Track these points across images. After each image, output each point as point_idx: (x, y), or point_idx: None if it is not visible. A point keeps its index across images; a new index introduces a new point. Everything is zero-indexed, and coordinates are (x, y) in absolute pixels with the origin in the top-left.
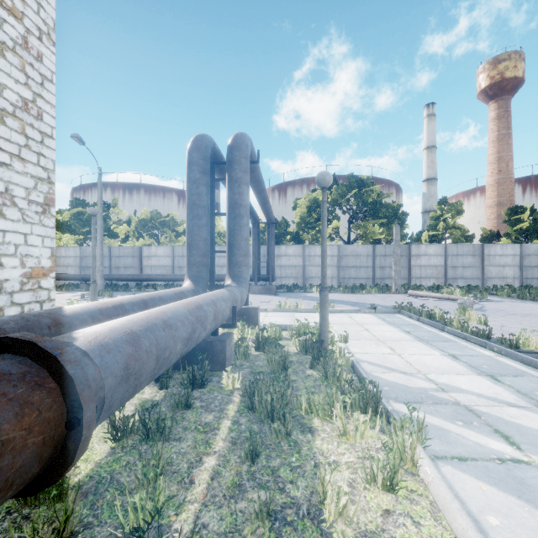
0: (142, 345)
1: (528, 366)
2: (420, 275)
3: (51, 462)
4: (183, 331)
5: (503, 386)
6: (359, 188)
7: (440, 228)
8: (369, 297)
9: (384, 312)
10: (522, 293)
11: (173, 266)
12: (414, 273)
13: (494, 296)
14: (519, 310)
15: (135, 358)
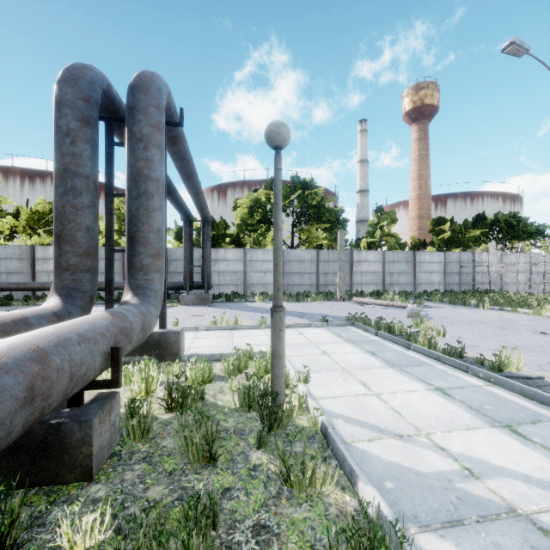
0: None
1: (532, 401)
2: (361, 281)
3: None
4: None
5: (537, 448)
6: (303, 190)
7: (378, 235)
8: (315, 305)
9: (337, 325)
10: (453, 299)
11: None
12: (355, 279)
13: (429, 301)
14: (460, 317)
15: None
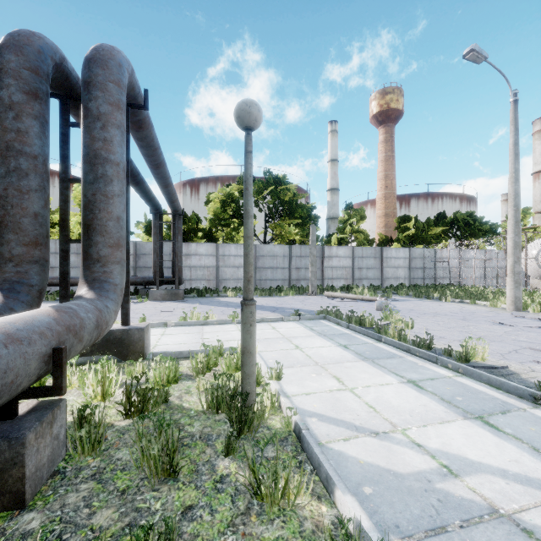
0: None
1: (499, 391)
2: (332, 276)
3: None
4: None
5: (509, 439)
6: (276, 185)
7: (348, 231)
8: (288, 300)
9: (309, 318)
10: (418, 292)
11: None
12: (326, 274)
13: (395, 295)
14: (425, 309)
15: None
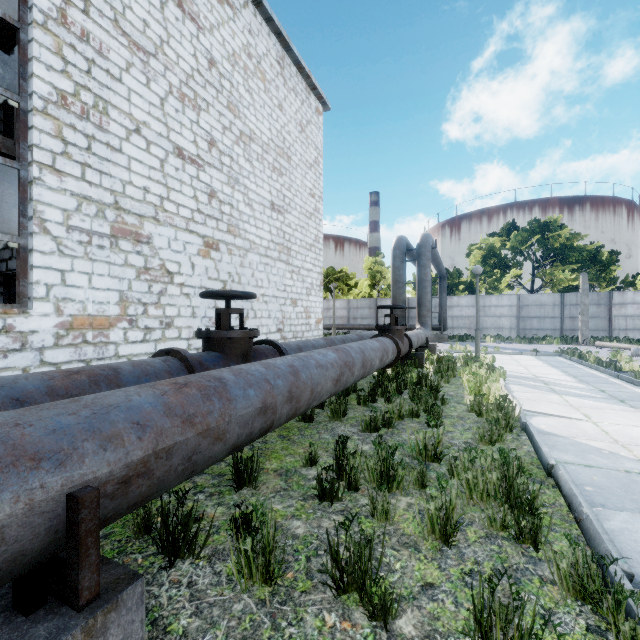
0: (412, 339)
1: (609, 376)
2: (625, 326)
3: (406, 353)
4: (416, 339)
5: (574, 378)
6: (542, 234)
7: None
8: (546, 346)
9: (545, 355)
10: None
11: (349, 317)
12: (616, 324)
13: None
14: None
15: (412, 341)
